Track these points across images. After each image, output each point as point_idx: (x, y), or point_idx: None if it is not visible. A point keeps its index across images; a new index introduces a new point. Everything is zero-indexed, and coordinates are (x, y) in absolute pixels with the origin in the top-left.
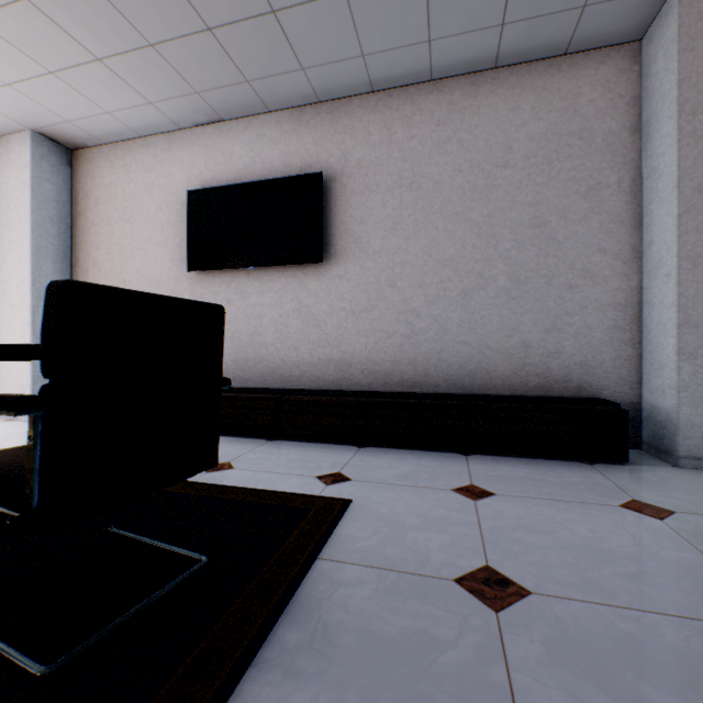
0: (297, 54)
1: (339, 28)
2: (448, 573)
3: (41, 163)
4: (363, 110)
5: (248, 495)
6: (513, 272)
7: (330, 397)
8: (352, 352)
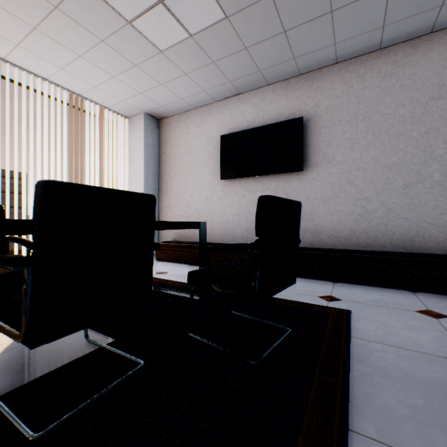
0: (292, 51)
1: (323, 31)
2: (441, 354)
3: (147, 128)
4: (329, 75)
5: (287, 302)
6: (445, 170)
7: (311, 251)
8: (321, 224)
